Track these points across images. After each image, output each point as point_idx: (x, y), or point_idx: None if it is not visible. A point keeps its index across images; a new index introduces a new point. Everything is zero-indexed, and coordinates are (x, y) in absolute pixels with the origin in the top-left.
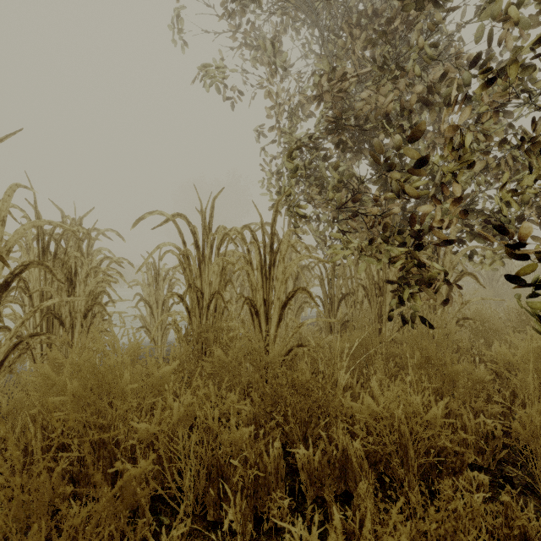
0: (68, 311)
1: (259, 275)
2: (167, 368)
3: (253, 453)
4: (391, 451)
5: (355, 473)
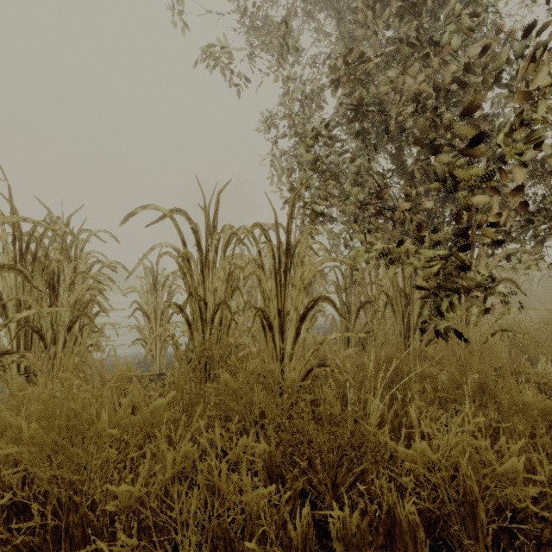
0: (50, 323)
1: (273, 282)
2: (160, 402)
3: (273, 523)
4: (451, 511)
5: (406, 543)
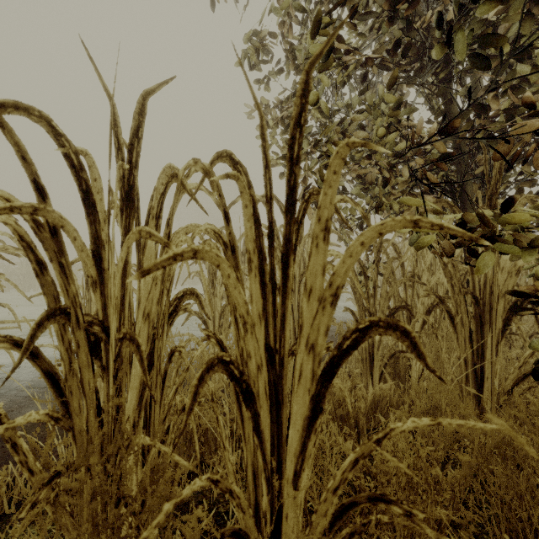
0: None
1: (256, 283)
2: None
3: None
4: None
5: None
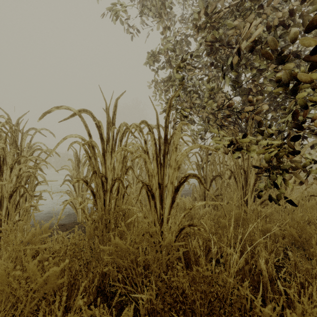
0: None
1: (155, 163)
2: (54, 270)
3: None
4: None
5: None
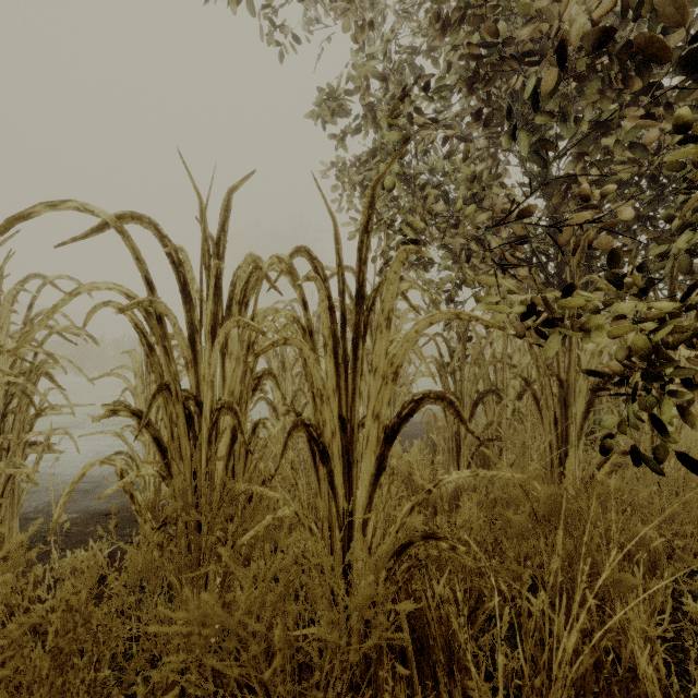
0: None
1: (330, 363)
2: None
3: None
4: None
5: None
